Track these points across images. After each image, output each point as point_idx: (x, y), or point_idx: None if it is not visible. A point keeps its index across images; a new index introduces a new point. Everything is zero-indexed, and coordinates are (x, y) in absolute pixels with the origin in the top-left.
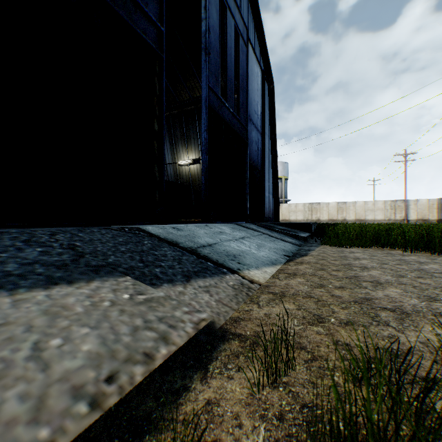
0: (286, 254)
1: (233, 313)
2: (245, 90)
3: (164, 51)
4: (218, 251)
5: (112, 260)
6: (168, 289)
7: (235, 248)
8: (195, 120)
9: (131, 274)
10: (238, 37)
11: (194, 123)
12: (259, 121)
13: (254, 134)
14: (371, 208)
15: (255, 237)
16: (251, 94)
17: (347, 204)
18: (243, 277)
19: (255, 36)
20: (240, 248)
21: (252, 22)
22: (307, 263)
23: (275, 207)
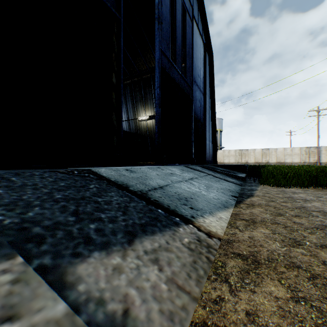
0: (233, 194)
1: (194, 308)
2: (191, 57)
3: (121, 14)
4: (169, 194)
5: (34, 214)
6: (97, 262)
7: (185, 189)
8: (151, 85)
9: (49, 237)
10: (185, 13)
11: (150, 87)
12: (201, 83)
13: (198, 93)
14: (290, 153)
15: (202, 177)
16: (195, 61)
17: (269, 150)
18: (198, 228)
19: (199, 15)
20: (191, 189)
21: (196, 3)
22: (258, 205)
23: (213, 152)
